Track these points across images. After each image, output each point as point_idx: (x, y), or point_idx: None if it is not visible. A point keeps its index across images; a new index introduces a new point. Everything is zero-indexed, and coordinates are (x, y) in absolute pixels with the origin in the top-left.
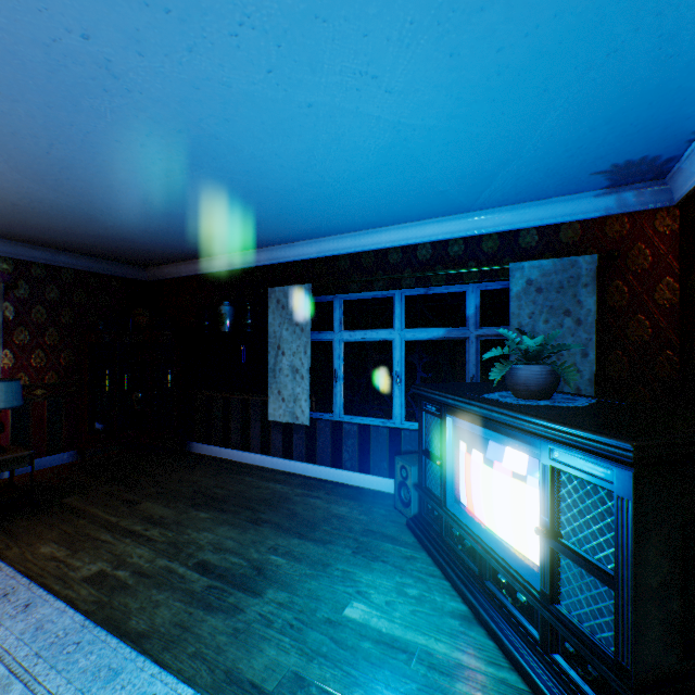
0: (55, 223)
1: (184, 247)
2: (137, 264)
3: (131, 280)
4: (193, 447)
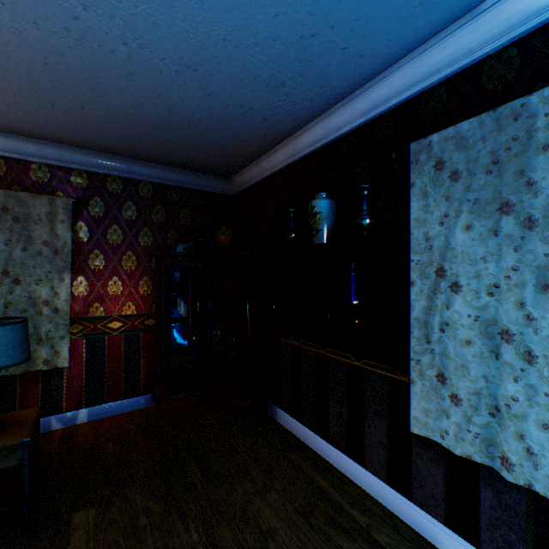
0: (66, 78)
1: (254, 107)
2: (217, 172)
3: (214, 195)
4: (277, 414)
